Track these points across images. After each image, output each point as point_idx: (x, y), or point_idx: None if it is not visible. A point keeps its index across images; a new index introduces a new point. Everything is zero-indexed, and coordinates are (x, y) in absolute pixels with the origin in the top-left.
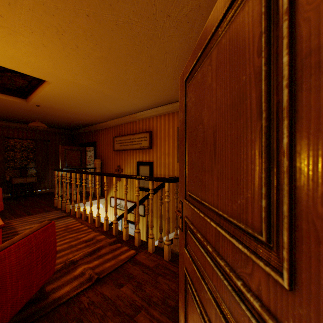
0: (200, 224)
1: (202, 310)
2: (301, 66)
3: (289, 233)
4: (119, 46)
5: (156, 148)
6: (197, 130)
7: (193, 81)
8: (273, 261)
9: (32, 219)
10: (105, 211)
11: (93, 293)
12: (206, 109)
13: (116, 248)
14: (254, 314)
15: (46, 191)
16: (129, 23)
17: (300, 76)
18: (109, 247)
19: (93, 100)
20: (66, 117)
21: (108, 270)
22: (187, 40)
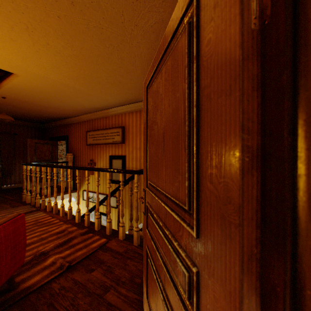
0: (156, 206)
1: (156, 275)
2: (202, 95)
3: (196, 201)
4: (90, 47)
5: (128, 143)
6: (154, 129)
7: (151, 88)
8: (192, 222)
9: None
10: (77, 204)
11: (64, 280)
12: (159, 113)
13: (88, 238)
14: (183, 263)
15: (12, 186)
16: (100, 28)
17: (201, 101)
18: (81, 237)
19: (64, 95)
20: (36, 110)
21: (80, 258)
22: (154, 47)
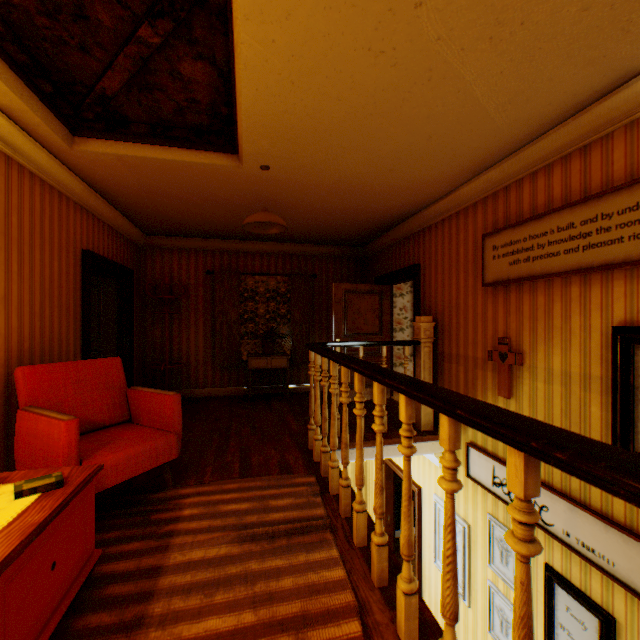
0: None
1: None
2: None
3: None
4: None
5: None
6: None
7: None
8: None
9: (231, 506)
10: None
11: None
12: None
13: None
14: None
15: (308, 388)
16: None
17: None
18: None
19: (412, 58)
20: (339, 200)
21: None
22: None
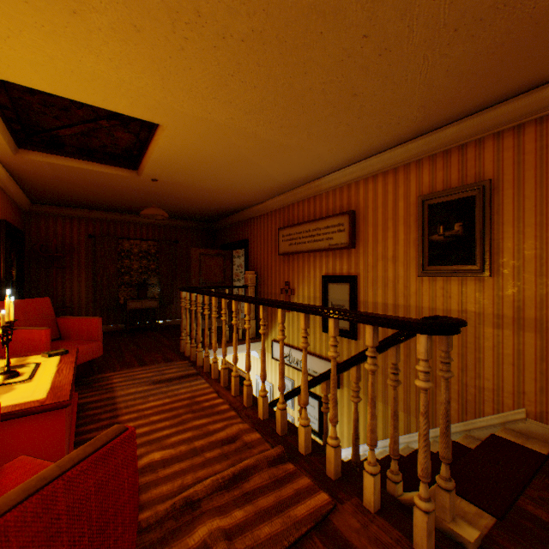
0: None
1: None
2: None
3: None
4: None
5: (363, 247)
6: None
7: None
8: None
9: (142, 375)
10: (261, 379)
11: None
12: None
13: (283, 477)
14: None
15: (173, 322)
16: None
17: None
18: (268, 472)
19: (239, 158)
20: (200, 198)
21: None
22: None
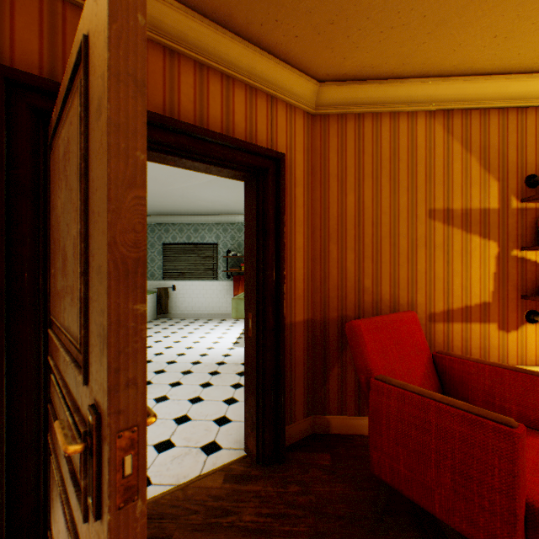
0: None
1: None
2: None
3: None
4: None
5: None
6: None
7: None
8: None
9: None
10: None
11: None
12: None
13: None
14: None
15: None
16: None
17: None
18: None
19: None
20: None
21: None
22: None
